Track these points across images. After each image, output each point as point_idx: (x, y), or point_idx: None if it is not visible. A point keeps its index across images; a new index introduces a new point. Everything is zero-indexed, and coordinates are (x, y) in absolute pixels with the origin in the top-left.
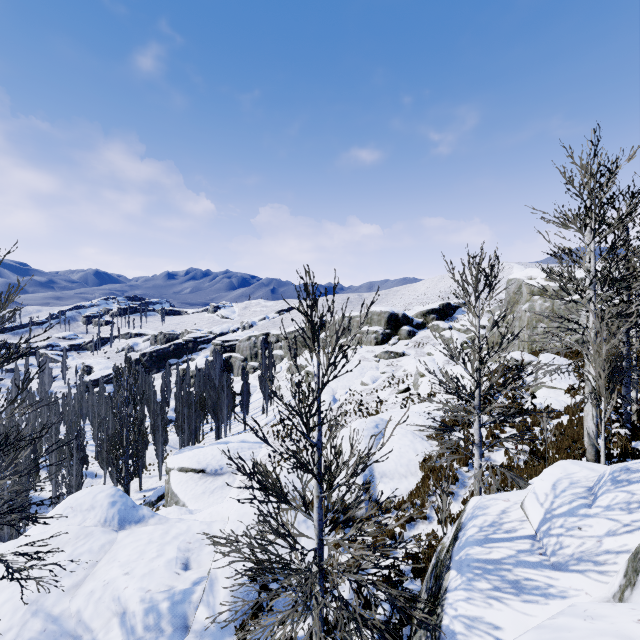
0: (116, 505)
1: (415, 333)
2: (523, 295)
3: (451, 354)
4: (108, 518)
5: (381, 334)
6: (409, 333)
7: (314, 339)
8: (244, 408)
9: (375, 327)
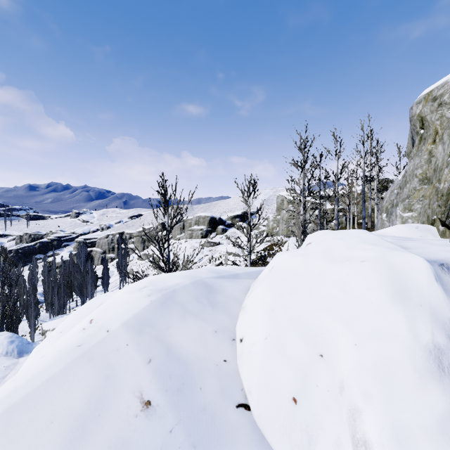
0: (14, 343)
1: (227, 230)
2: (284, 205)
3: (237, 227)
4: (9, 351)
5: (205, 231)
6: (223, 230)
7: (166, 209)
8: (105, 286)
9: (201, 226)
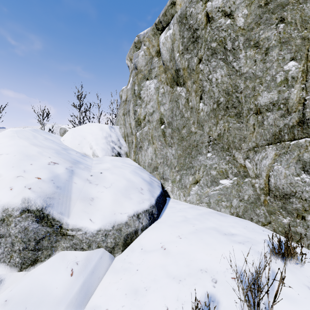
0: None
1: None
2: None
3: None
4: None
5: None
6: None
7: None
8: None
9: None
